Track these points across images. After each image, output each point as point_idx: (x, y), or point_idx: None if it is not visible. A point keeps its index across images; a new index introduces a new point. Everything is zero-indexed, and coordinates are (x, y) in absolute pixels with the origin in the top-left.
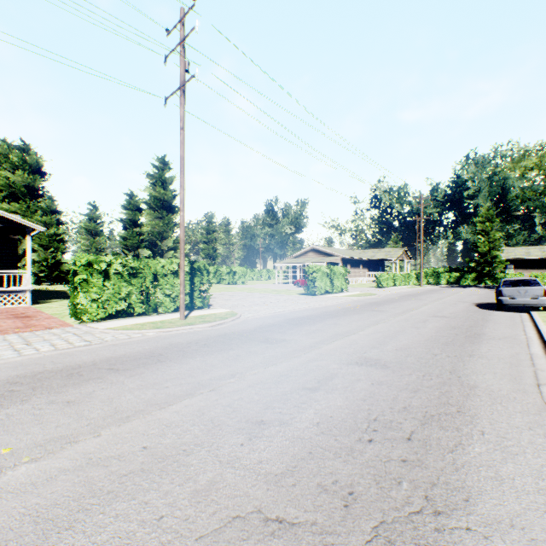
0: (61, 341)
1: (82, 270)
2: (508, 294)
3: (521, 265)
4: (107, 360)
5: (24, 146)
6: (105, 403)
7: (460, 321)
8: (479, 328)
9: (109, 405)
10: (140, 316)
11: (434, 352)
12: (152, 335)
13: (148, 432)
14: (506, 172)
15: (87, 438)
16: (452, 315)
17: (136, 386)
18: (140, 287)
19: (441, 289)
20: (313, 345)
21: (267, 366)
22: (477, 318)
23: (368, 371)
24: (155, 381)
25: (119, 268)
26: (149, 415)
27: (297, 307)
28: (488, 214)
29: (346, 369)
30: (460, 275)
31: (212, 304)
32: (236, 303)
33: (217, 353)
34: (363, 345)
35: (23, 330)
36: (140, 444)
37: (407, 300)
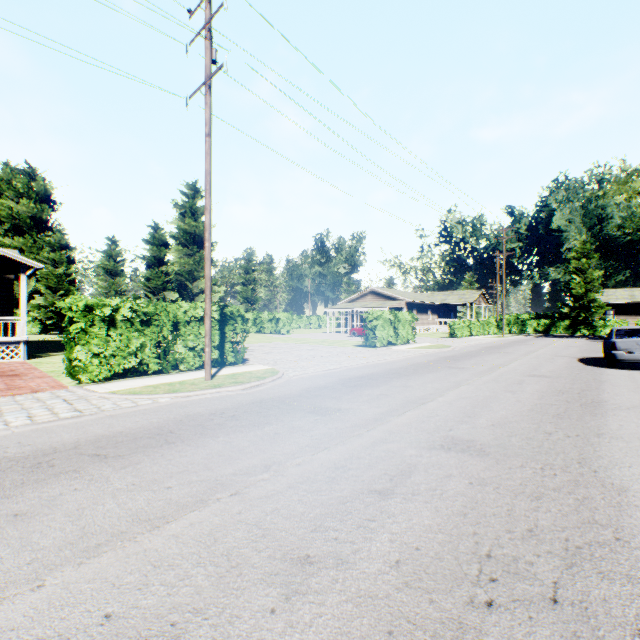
0: (44, 411)
1: (79, 317)
2: (623, 347)
3: (624, 311)
4: (96, 440)
5: (30, 170)
6: (70, 517)
7: (566, 382)
8: (594, 392)
9: (75, 522)
10: (155, 375)
11: (546, 430)
12: (165, 402)
13: (120, 581)
14: (609, 197)
15: (18, 594)
16: (553, 374)
17: (124, 486)
18: (155, 337)
19: (529, 340)
20: (378, 418)
21: (316, 451)
22: (587, 378)
23: (460, 461)
24: (154, 477)
25: (127, 314)
26: (132, 542)
27: (354, 363)
28: (584, 249)
29: (429, 458)
30: (550, 323)
31: (249, 359)
32: (279, 357)
33: (249, 430)
34: (445, 417)
35: (2, 394)
36: (101, 609)
37: (490, 354)
